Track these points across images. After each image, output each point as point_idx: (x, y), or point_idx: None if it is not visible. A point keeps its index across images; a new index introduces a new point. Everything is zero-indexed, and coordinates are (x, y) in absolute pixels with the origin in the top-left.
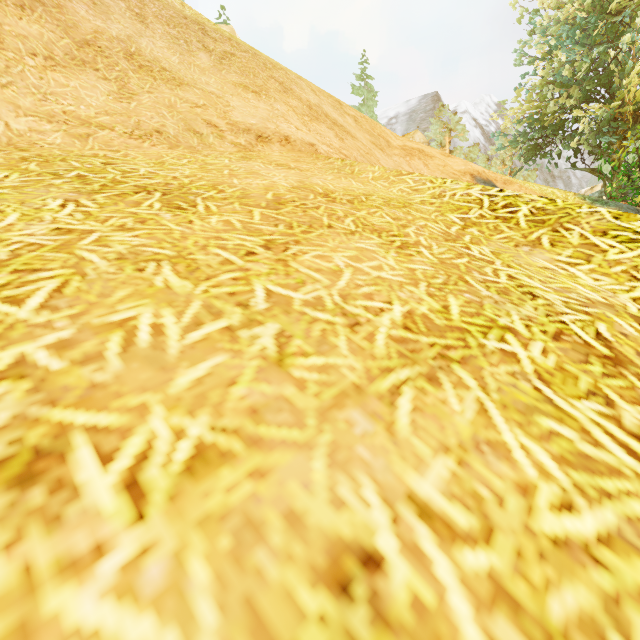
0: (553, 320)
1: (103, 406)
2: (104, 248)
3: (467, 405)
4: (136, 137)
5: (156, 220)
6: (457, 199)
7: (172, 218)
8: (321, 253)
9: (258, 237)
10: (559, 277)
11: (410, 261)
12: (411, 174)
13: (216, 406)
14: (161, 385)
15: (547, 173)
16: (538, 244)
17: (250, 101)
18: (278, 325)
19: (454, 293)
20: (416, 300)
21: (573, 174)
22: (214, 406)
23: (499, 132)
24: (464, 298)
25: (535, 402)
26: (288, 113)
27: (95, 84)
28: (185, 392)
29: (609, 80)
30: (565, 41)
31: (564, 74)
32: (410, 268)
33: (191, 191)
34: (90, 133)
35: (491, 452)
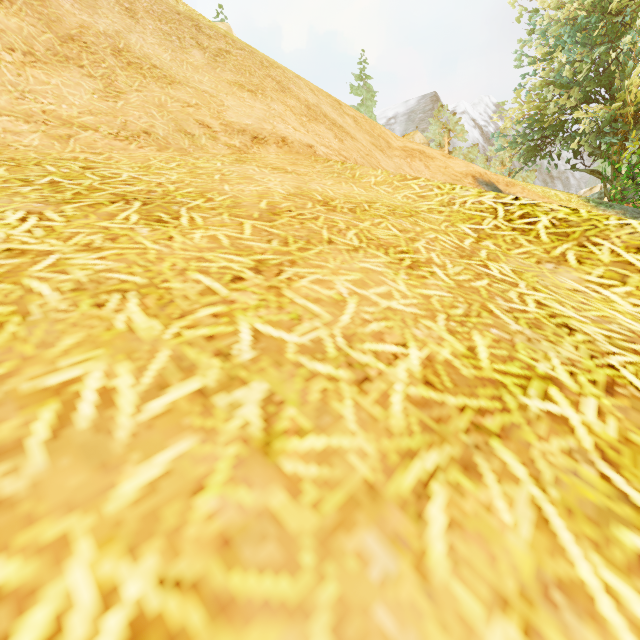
0: (600, 364)
1: (2, 544)
2: (60, 275)
3: (520, 512)
4: (122, 138)
5: (130, 236)
6: (468, 207)
7: (149, 234)
8: (320, 277)
9: (247, 257)
10: (593, 302)
11: (423, 285)
12: (416, 179)
13: (171, 535)
14: (96, 497)
15: (546, 174)
16: (563, 261)
17: (245, 100)
18: (266, 385)
19: (479, 328)
20: (435, 340)
21: (572, 175)
22: (168, 535)
23: (499, 133)
24: (491, 335)
25: (607, 501)
26: (285, 113)
27: (79, 82)
28: (129, 509)
29: (609, 81)
30: (565, 41)
31: (564, 74)
32: (424, 295)
33: (176, 200)
34: (71, 134)
35: (567, 604)
